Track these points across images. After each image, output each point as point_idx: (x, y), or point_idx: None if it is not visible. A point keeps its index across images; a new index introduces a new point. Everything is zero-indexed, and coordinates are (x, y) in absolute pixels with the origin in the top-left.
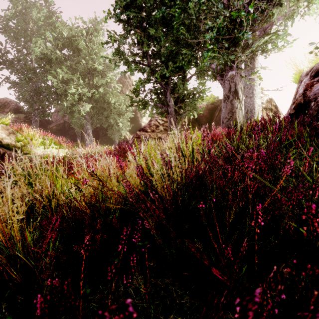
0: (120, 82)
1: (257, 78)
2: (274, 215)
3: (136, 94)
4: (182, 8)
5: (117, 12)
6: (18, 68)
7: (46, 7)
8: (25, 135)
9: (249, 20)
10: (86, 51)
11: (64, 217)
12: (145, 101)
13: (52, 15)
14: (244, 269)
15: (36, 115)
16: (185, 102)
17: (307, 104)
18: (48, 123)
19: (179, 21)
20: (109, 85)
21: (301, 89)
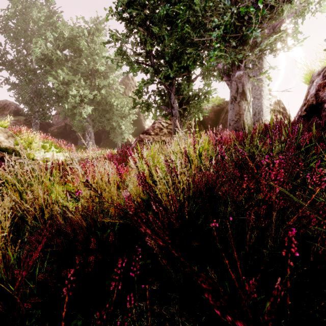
0: (123, 84)
1: (265, 79)
2: (299, 234)
3: (139, 96)
4: (187, 6)
5: (119, 10)
6: (18, 69)
7: (47, 7)
8: (24, 138)
9: (258, 17)
10: (88, 52)
11: (58, 229)
12: (148, 103)
13: (53, 15)
14: (268, 304)
15: (36, 117)
16: (190, 104)
17: (319, 105)
18: (49, 126)
19: (184, 18)
20: (112, 87)
21: (313, 90)
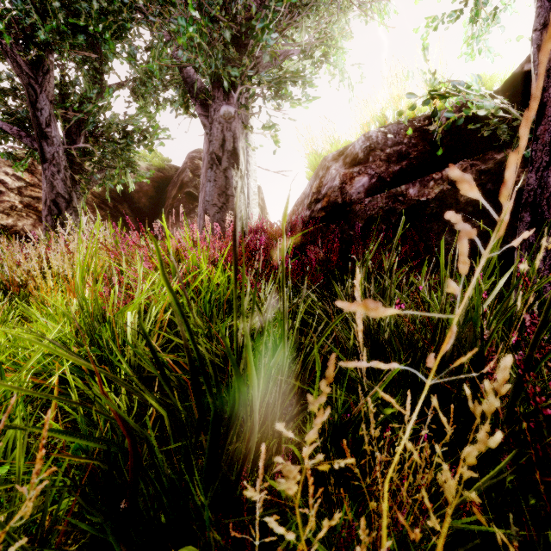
0: None
1: (252, 143)
2: None
3: None
4: None
5: None
6: None
7: None
8: None
9: (282, 2)
10: None
11: None
12: None
13: None
14: None
15: None
16: (104, 144)
17: (348, 206)
18: None
19: None
20: None
21: (333, 181)
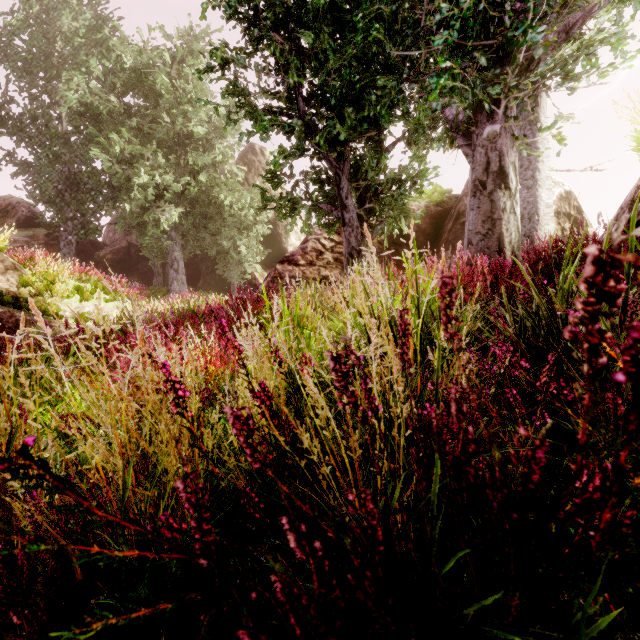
0: (244, 162)
1: (544, 144)
2: None
3: (275, 184)
4: None
5: None
6: (33, 134)
7: (90, 8)
8: (40, 273)
9: None
10: (171, 97)
11: None
12: (293, 199)
13: (103, 24)
14: None
15: (70, 231)
16: (382, 200)
17: None
18: (96, 247)
19: (369, 11)
20: (222, 170)
21: None
